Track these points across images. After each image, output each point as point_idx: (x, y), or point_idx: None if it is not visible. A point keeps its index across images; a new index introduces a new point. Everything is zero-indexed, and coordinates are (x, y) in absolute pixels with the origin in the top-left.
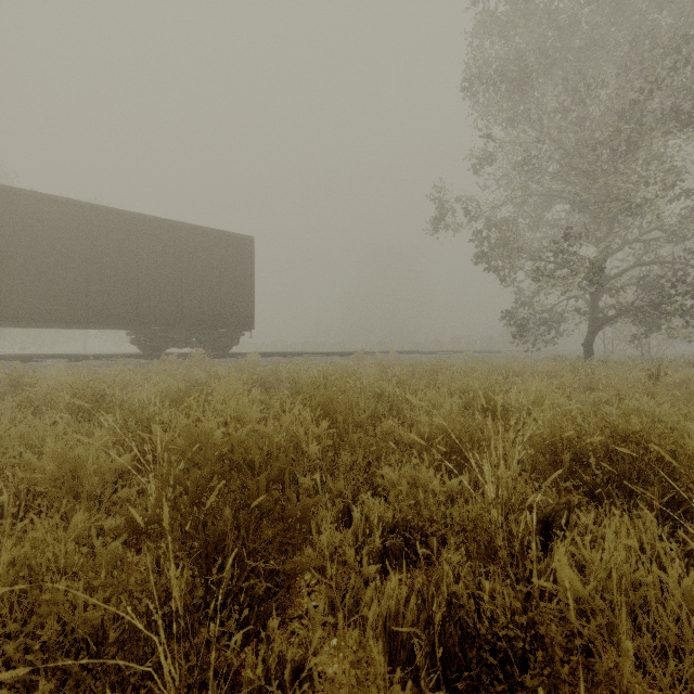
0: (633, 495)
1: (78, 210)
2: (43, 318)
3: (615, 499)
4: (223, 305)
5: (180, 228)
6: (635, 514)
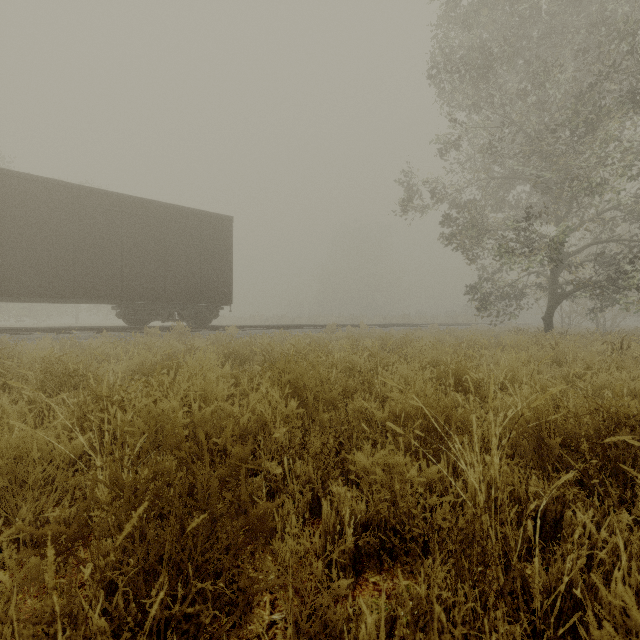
0: (629, 484)
1: (65, 191)
2: (32, 293)
3: (609, 489)
4: (204, 280)
5: (162, 208)
6: (634, 507)
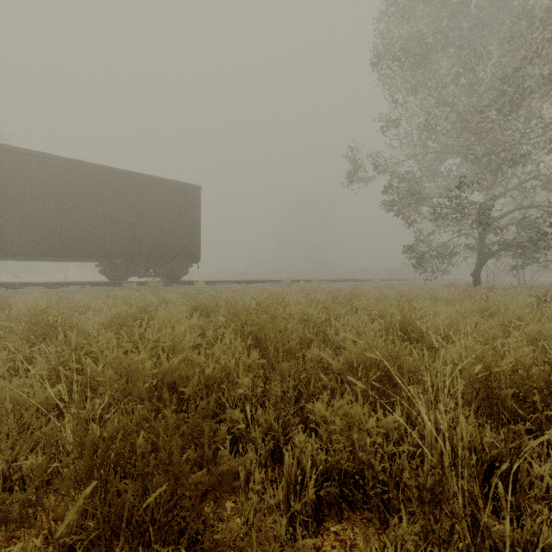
0: None
1: (54, 163)
2: (24, 252)
3: None
4: (175, 241)
5: (139, 178)
6: None
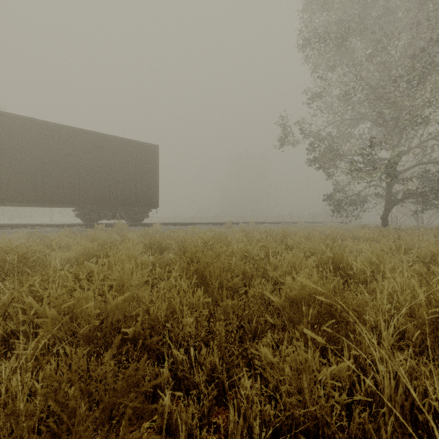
0: None
1: (37, 126)
2: (12, 199)
3: None
4: (138, 191)
5: (108, 138)
6: None
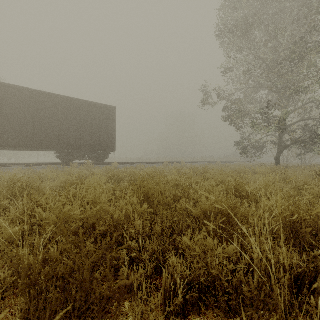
0: None
1: (29, 93)
2: (12, 145)
3: None
4: (101, 139)
5: (79, 102)
6: None
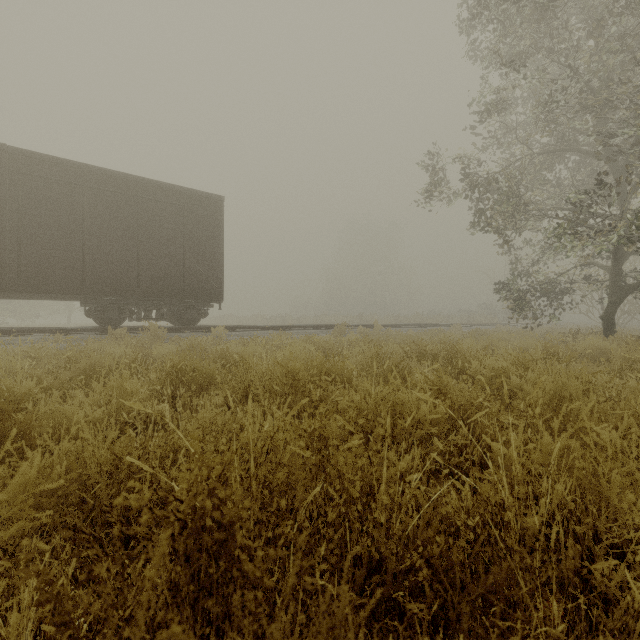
0: None
1: (7, 157)
2: None
3: None
4: (187, 272)
5: (136, 183)
6: None
